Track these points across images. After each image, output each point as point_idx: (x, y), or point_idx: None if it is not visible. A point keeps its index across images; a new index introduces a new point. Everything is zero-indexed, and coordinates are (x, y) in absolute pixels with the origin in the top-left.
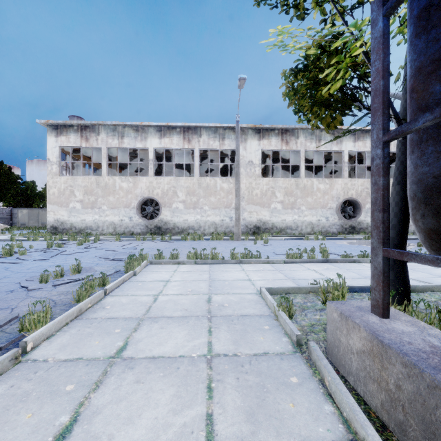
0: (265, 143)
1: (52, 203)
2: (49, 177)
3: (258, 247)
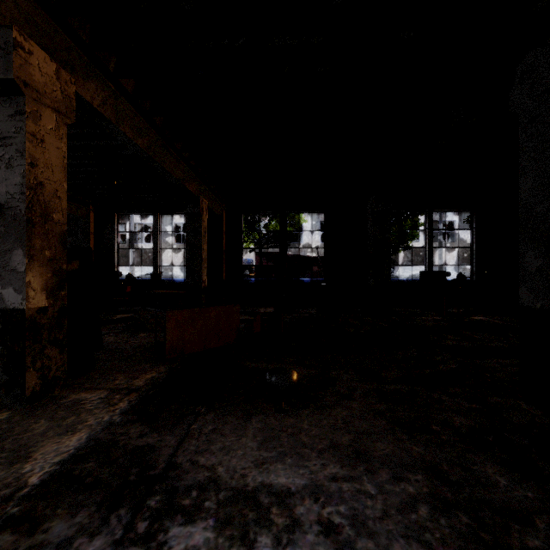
0: (177, 218)
1: None
2: None
3: None
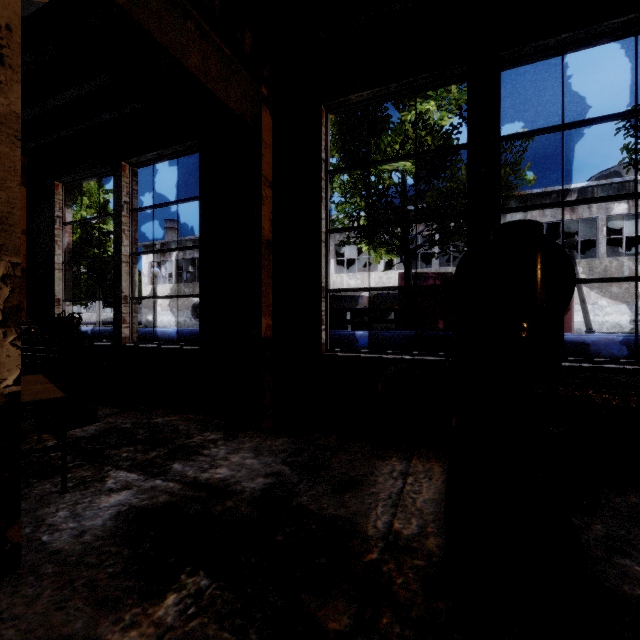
0: None
1: (145, 307)
2: (143, 287)
3: None
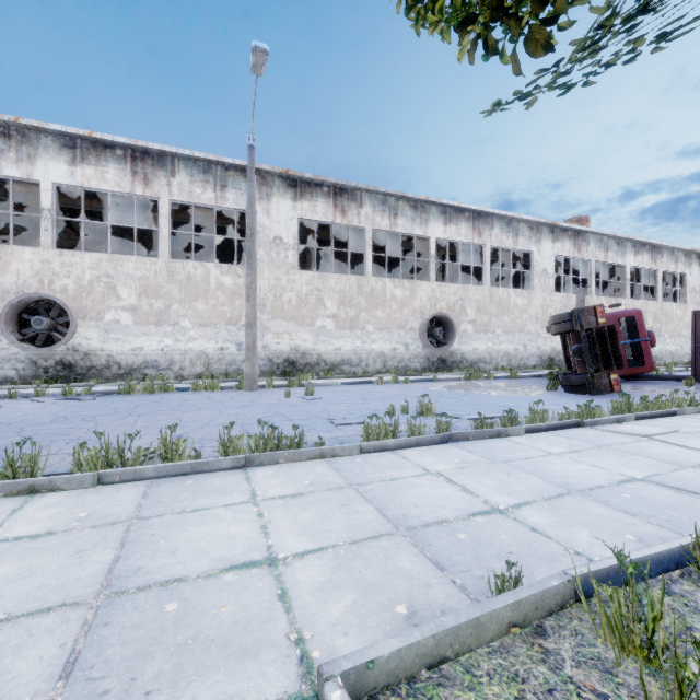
0: (306, 208)
1: None
2: None
3: (294, 404)
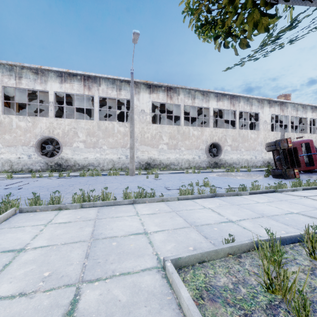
0: (154, 97)
1: None
2: None
3: (150, 181)
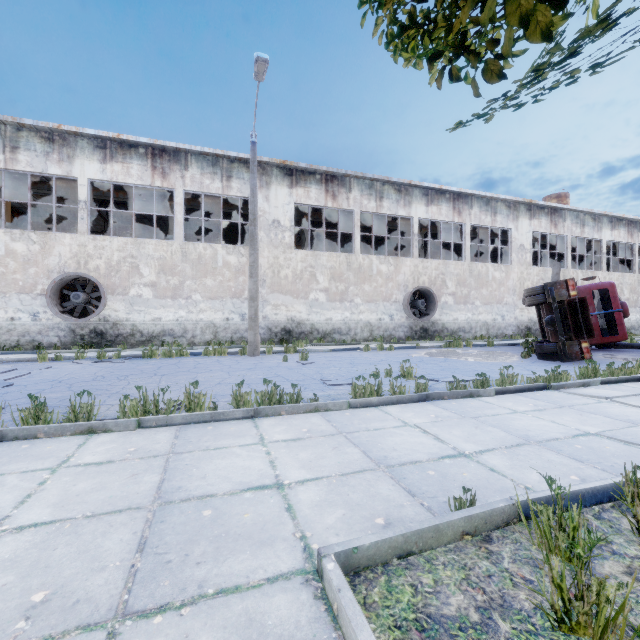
0: (300, 194)
1: None
2: None
3: (291, 367)
